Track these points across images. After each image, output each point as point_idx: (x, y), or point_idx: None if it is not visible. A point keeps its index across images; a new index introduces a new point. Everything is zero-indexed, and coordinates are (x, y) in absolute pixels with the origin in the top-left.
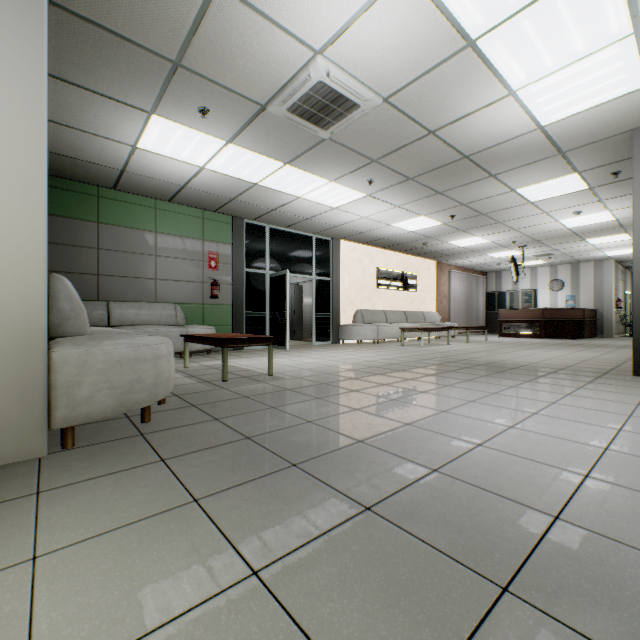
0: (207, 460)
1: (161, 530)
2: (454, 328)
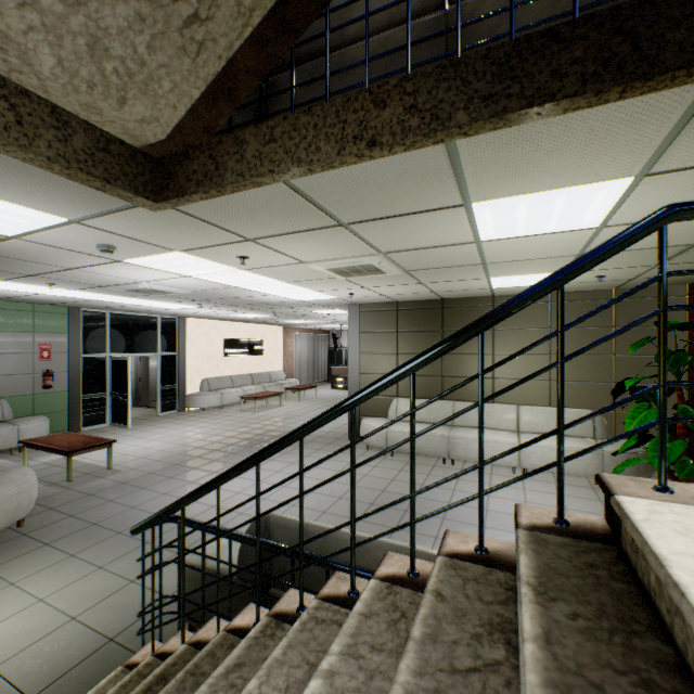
0: (73, 539)
1: (62, 566)
2: (290, 389)
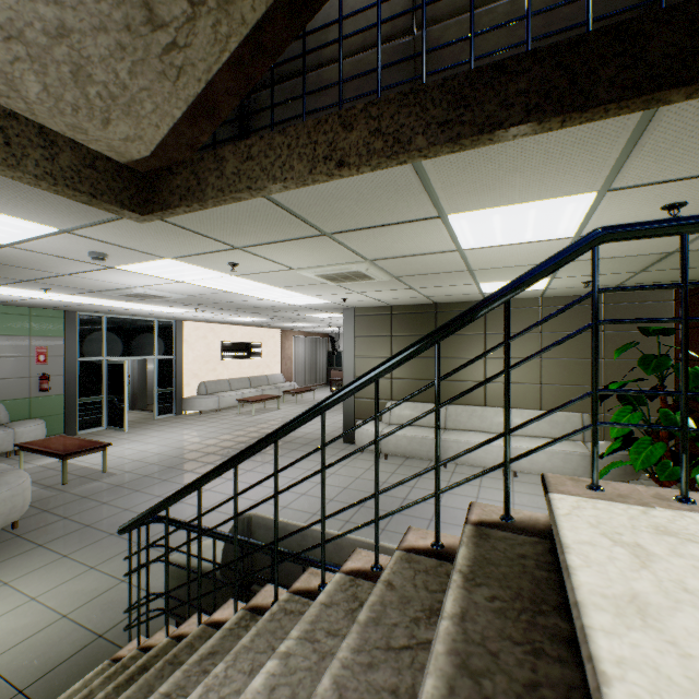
0: (67, 540)
1: (54, 566)
2: (288, 392)
